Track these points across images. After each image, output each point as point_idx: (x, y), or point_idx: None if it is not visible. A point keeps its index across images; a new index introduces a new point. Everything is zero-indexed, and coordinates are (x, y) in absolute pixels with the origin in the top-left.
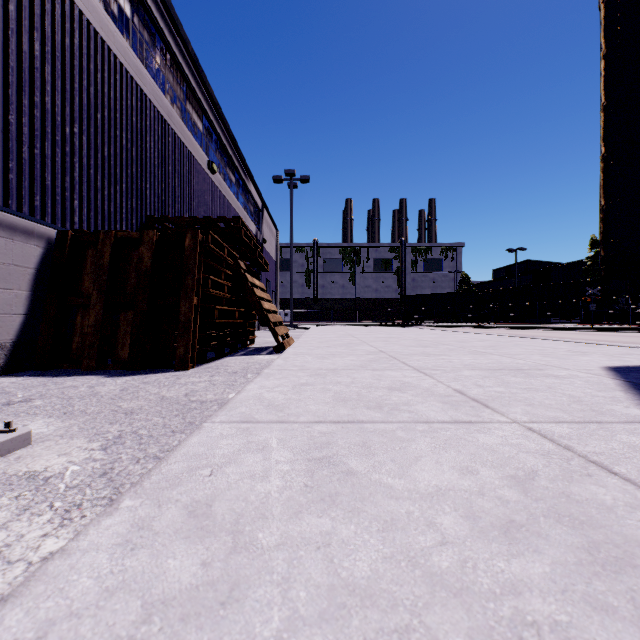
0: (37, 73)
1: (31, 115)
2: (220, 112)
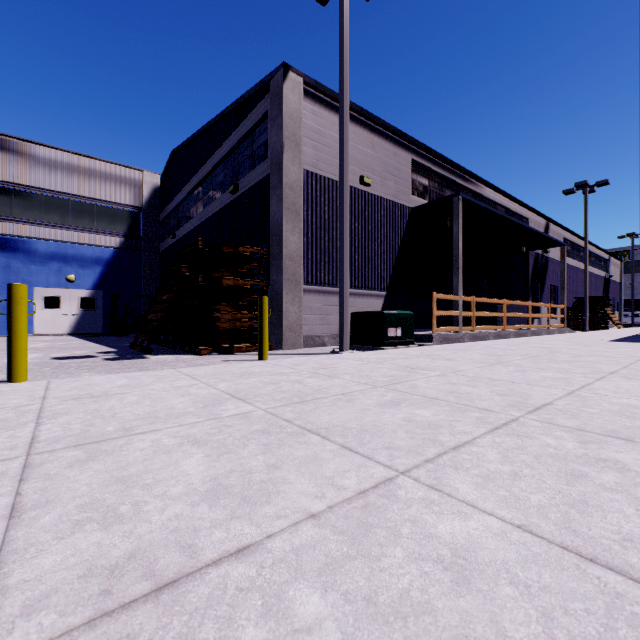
0: None
1: None
2: (589, 243)
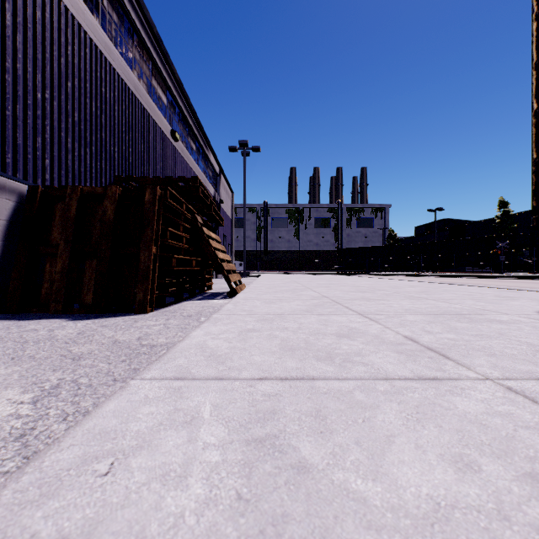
0: (9, 41)
1: (2, 79)
2: (182, 88)
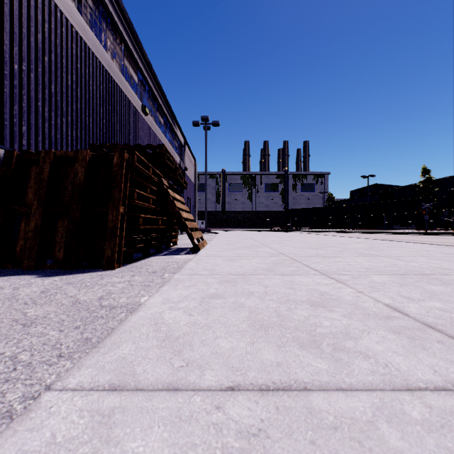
0: None
1: None
2: (151, 69)
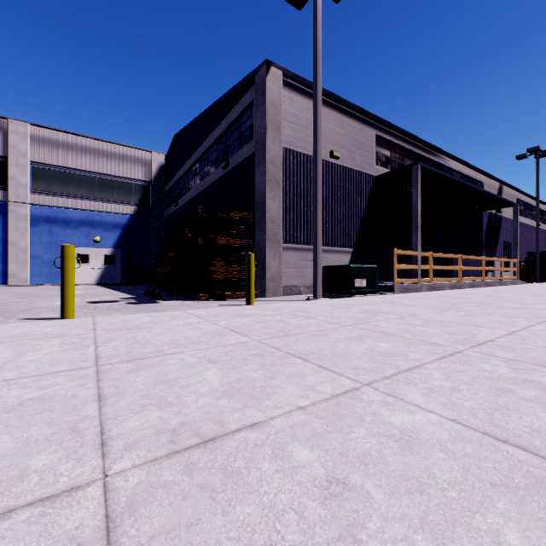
0: None
1: None
2: (541, 202)
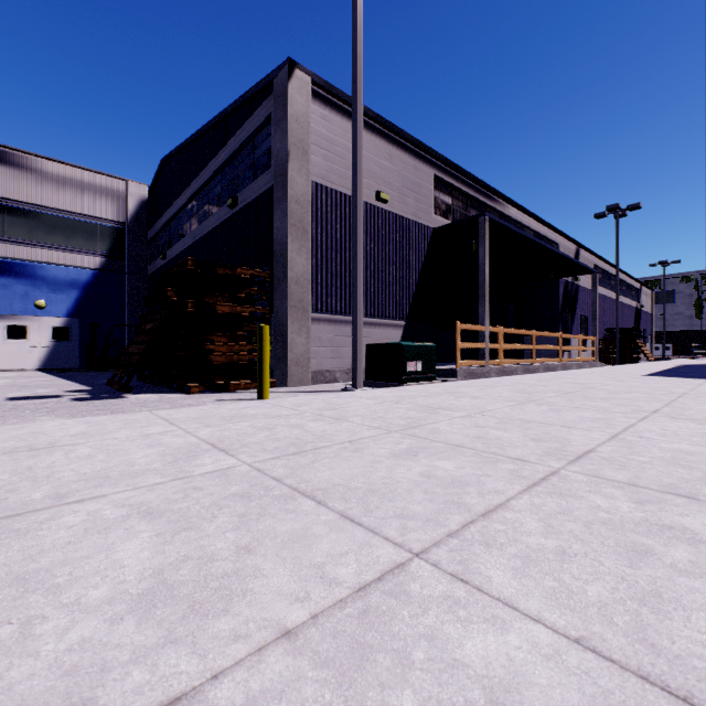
0: None
1: None
2: (620, 271)
